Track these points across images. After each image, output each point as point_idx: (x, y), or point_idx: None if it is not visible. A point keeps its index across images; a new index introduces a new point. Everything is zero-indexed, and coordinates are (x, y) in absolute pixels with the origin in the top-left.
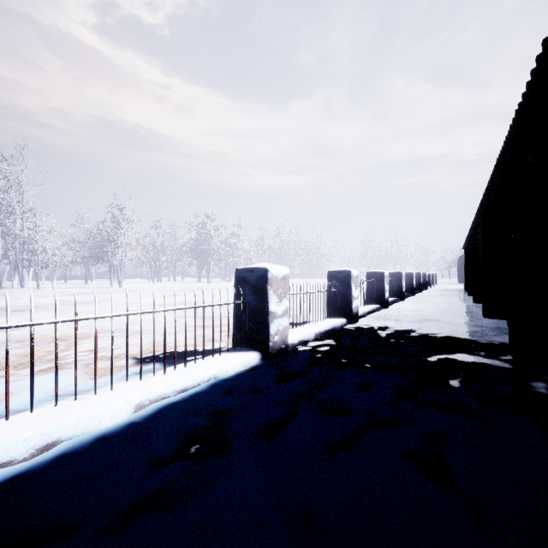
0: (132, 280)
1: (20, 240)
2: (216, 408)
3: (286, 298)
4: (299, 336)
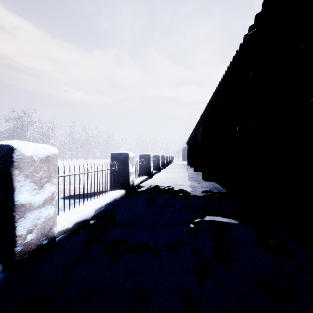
0: None
1: None
2: None
3: (51, 182)
4: (75, 219)
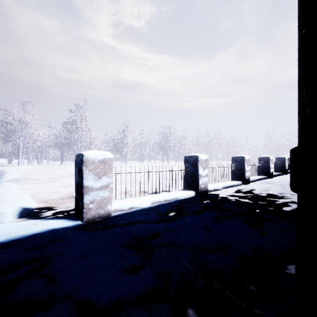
0: (129, 161)
1: (85, 143)
2: (178, 205)
3: (207, 169)
4: (213, 187)
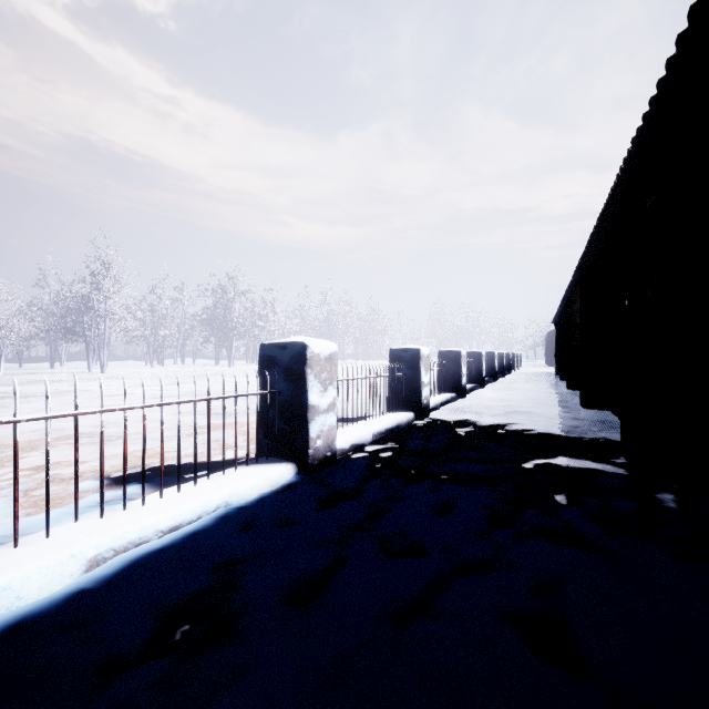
0: (122, 363)
1: None
2: (223, 556)
3: (333, 386)
4: (351, 439)
